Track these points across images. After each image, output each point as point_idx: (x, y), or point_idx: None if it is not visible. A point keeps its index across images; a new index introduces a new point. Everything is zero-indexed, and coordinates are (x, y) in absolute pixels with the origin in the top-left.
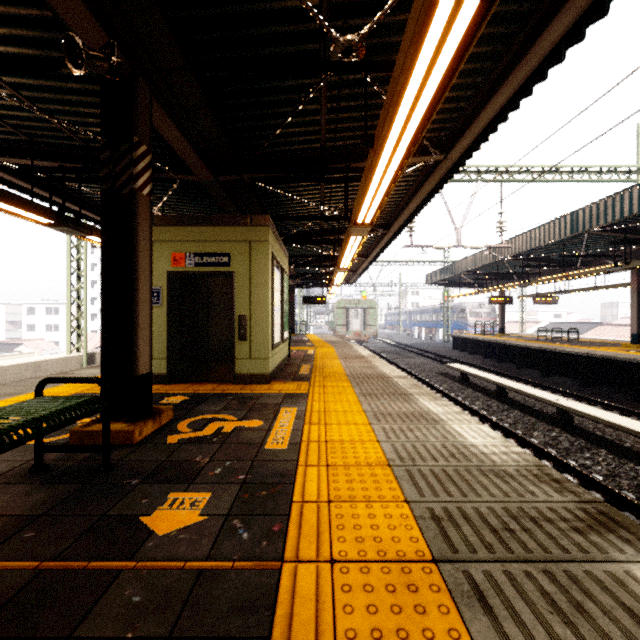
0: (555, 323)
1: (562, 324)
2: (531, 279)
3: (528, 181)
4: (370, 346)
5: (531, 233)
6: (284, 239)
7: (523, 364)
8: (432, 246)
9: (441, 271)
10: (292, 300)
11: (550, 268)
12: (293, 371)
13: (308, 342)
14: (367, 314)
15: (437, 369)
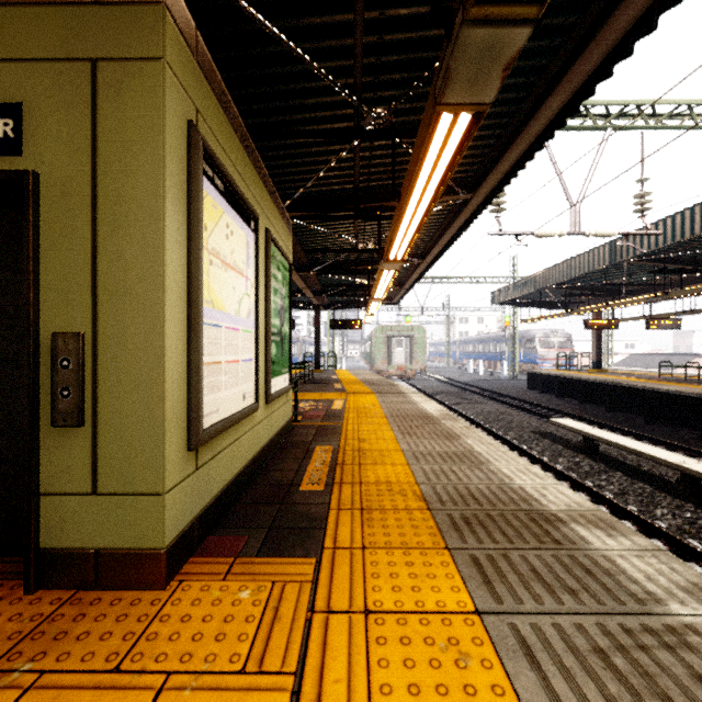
0: (637, 355)
1: (647, 356)
2: (646, 294)
3: (688, 128)
4: (418, 384)
5: (694, 211)
6: (290, 207)
7: (657, 417)
8: (533, 232)
9: (517, 285)
10: (317, 324)
11: (690, 275)
12: (287, 477)
13: (337, 383)
14: (413, 343)
15: (529, 424)
